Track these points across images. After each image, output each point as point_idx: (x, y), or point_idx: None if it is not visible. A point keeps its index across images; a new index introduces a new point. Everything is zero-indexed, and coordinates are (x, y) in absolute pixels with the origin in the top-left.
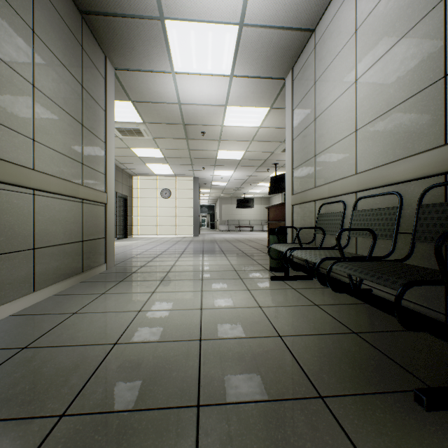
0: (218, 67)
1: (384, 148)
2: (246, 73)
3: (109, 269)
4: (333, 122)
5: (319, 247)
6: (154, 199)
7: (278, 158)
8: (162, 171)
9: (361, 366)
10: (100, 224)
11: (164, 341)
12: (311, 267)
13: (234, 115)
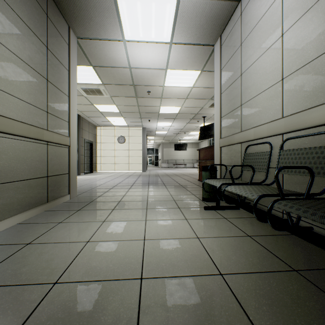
0: (160, 35)
1: (314, 91)
2: (183, 40)
3: (72, 199)
4: (259, 74)
5: (249, 183)
6: (112, 144)
7: (206, 112)
8: (118, 122)
9: (319, 321)
10: (64, 162)
11: (104, 281)
12: (242, 200)
13: (173, 77)
